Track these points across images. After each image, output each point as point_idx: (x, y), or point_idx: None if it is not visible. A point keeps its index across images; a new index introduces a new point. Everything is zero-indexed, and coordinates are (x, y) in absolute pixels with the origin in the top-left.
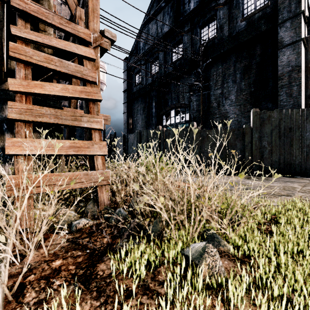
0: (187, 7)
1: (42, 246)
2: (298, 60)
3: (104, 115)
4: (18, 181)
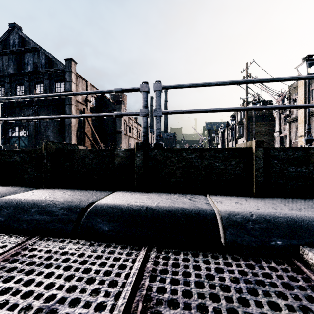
0: (26, 67)
1: None
2: (70, 121)
3: None
4: None
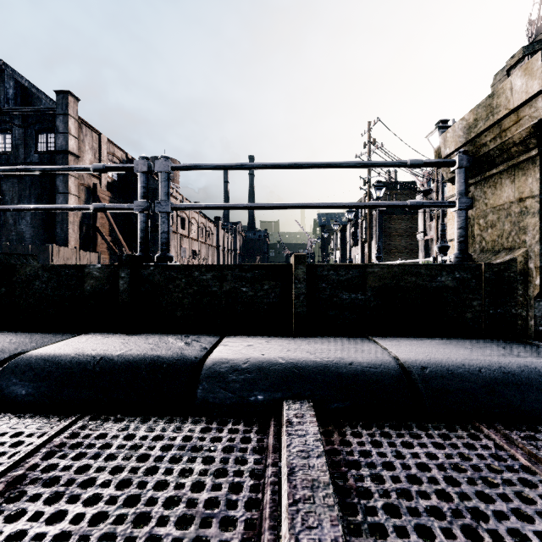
0: None
1: None
2: None
3: None
4: None
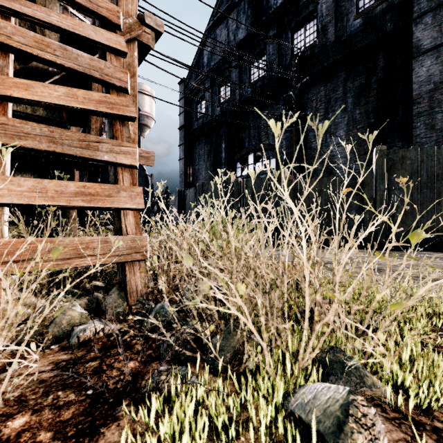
0: (273, 1)
1: (3, 378)
2: None
3: (144, 150)
4: None
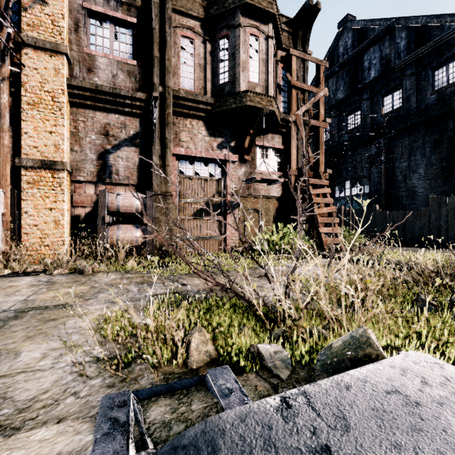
0: (367, 75)
1: None
2: None
3: (326, 212)
4: (325, 240)
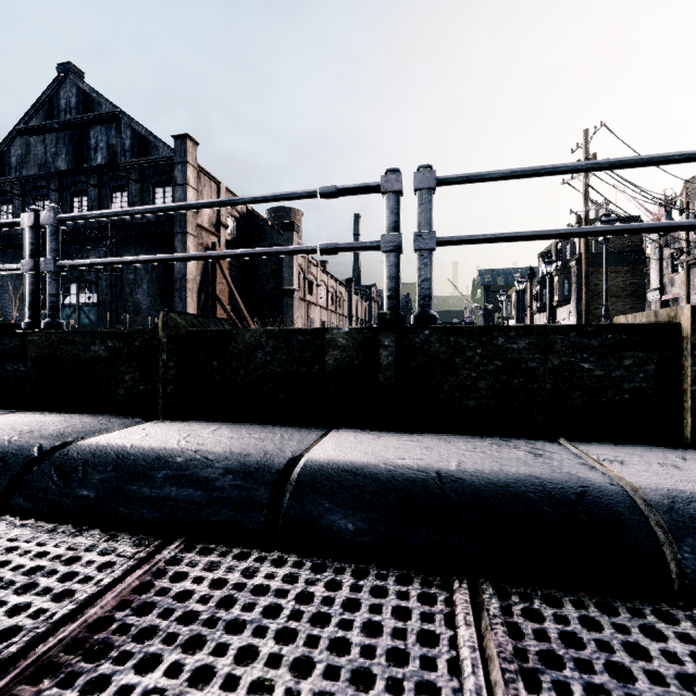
0: (94, 156)
1: None
2: (186, 271)
3: None
4: None
